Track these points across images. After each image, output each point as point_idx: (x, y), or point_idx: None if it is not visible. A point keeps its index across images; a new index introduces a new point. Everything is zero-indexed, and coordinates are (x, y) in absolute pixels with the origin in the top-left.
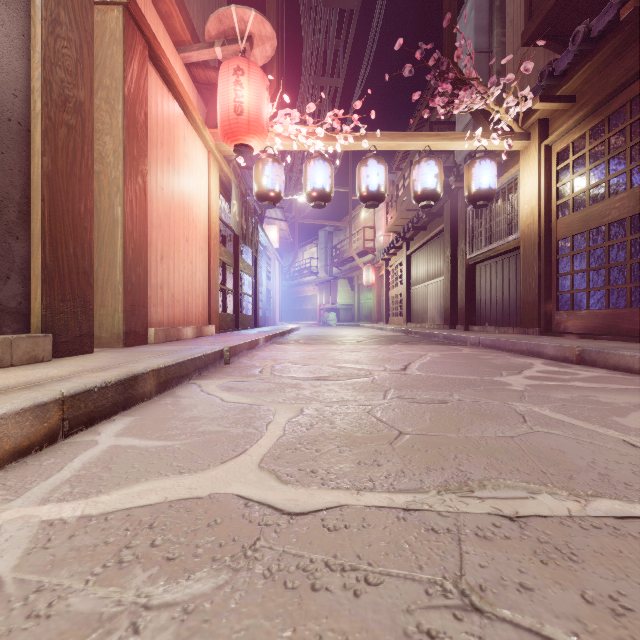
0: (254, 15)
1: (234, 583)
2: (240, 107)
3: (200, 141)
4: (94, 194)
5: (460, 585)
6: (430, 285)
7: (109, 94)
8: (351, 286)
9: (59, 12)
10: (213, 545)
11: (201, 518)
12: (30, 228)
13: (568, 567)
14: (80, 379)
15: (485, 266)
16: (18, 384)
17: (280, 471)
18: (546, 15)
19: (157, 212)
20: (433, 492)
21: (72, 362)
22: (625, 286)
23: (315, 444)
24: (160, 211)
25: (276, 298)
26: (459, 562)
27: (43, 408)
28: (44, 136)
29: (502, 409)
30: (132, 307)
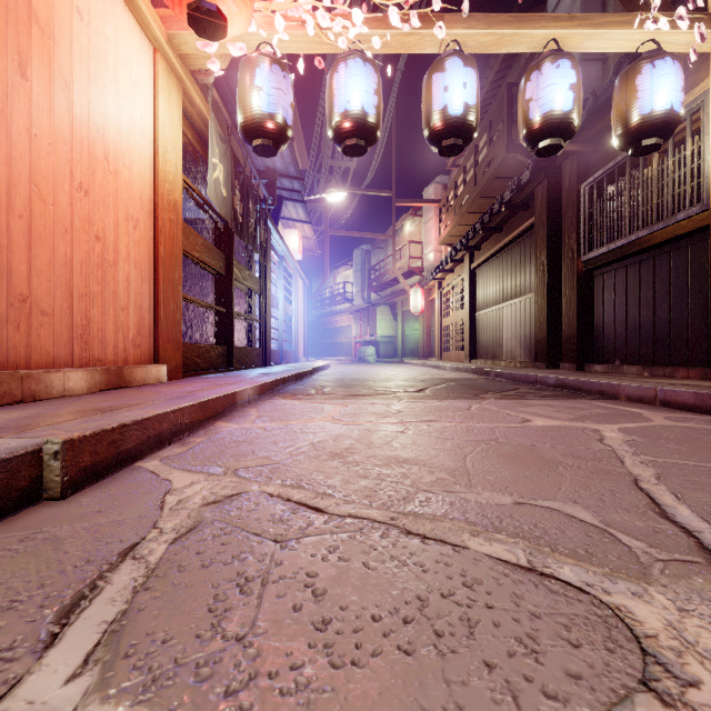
0: None
1: None
2: None
3: (130, 16)
4: None
5: None
6: (507, 307)
7: None
8: (393, 314)
9: None
10: None
11: None
12: None
13: None
14: None
15: (614, 271)
16: None
17: None
18: None
19: None
20: None
21: None
22: None
23: None
24: None
25: (299, 327)
26: None
27: None
28: None
29: None
30: None
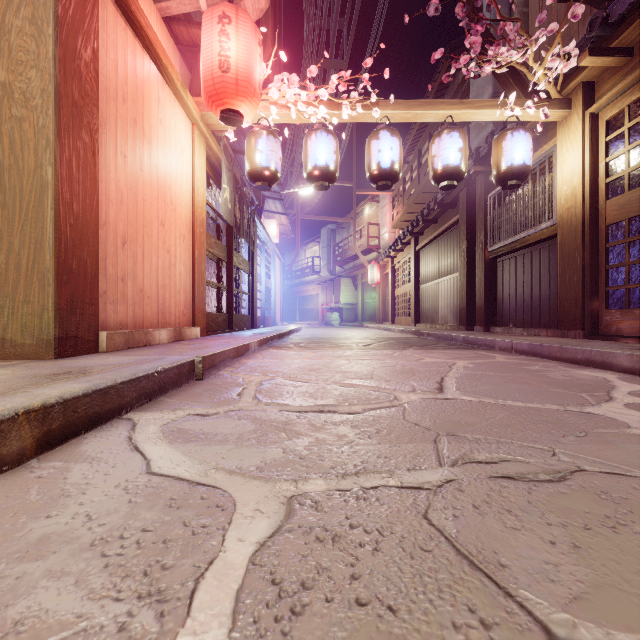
0: None
1: None
2: (226, 62)
3: (181, 109)
4: (15, 149)
5: None
6: (442, 282)
7: (35, 12)
8: (355, 285)
9: None
10: None
11: None
12: None
13: None
14: None
15: (509, 260)
16: None
17: None
18: None
19: (117, 184)
20: None
21: None
22: None
23: None
24: (121, 183)
25: (276, 297)
26: None
27: None
28: None
29: None
30: (71, 304)
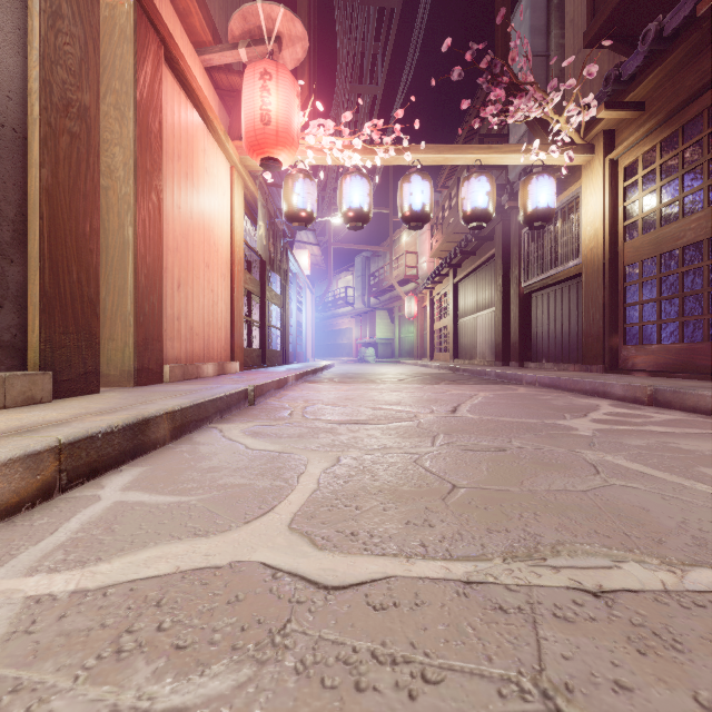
0: (283, 12)
1: (259, 680)
2: (267, 116)
3: (222, 154)
4: (102, 213)
5: (541, 683)
6: (480, 317)
7: (119, 99)
8: (391, 318)
9: (60, 3)
10: (234, 629)
11: (219, 593)
12: (27, 250)
13: (672, 659)
14: (81, 423)
15: (542, 295)
16: (9, 429)
17: (314, 533)
18: (612, 13)
19: (173, 234)
20: (498, 560)
21: (75, 403)
22: (702, 317)
23: (355, 500)
24: (177, 233)
25: (307, 331)
26: (537, 652)
27: (36, 458)
28: (43, 145)
29: (570, 458)
30: (145, 341)
